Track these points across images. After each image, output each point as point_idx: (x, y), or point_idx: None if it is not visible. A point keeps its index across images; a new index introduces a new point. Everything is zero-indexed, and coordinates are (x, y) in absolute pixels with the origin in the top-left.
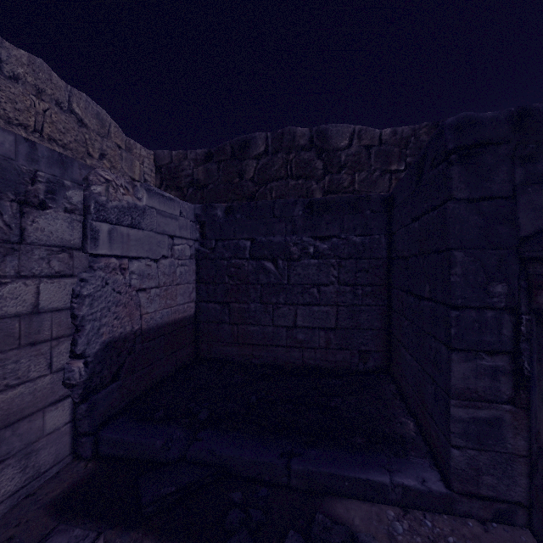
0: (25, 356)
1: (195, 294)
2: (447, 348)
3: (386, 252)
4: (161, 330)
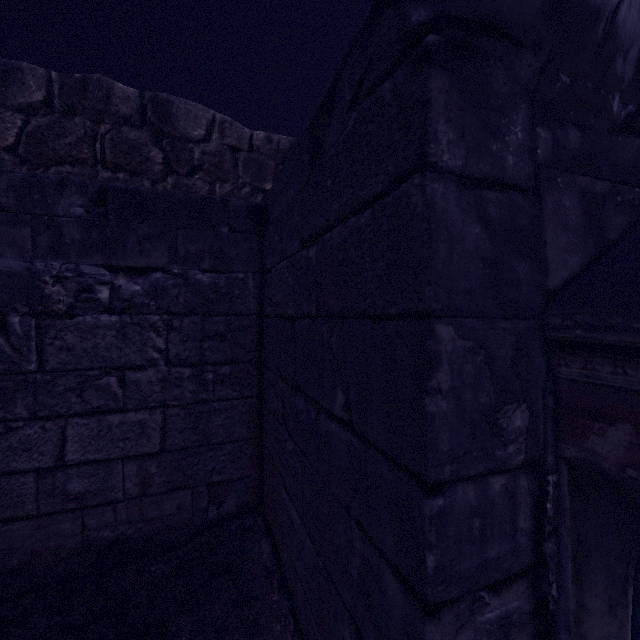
0: None
1: None
2: (406, 587)
3: (256, 304)
4: None
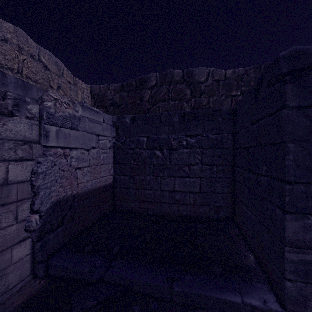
0: None
1: (113, 170)
2: (281, 210)
3: (232, 144)
4: (91, 193)
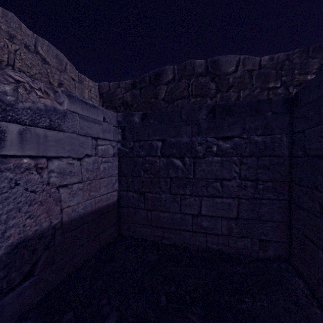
0: None
1: (118, 185)
2: None
3: (287, 150)
4: (84, 219)
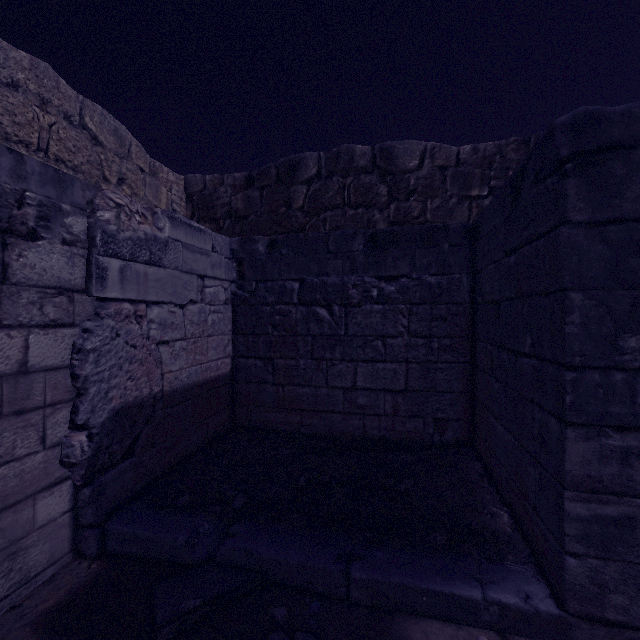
0: (9, 429)
1: (231, 348)
2: (559, 421)
3: (469, 295)
4: (188, 392)
